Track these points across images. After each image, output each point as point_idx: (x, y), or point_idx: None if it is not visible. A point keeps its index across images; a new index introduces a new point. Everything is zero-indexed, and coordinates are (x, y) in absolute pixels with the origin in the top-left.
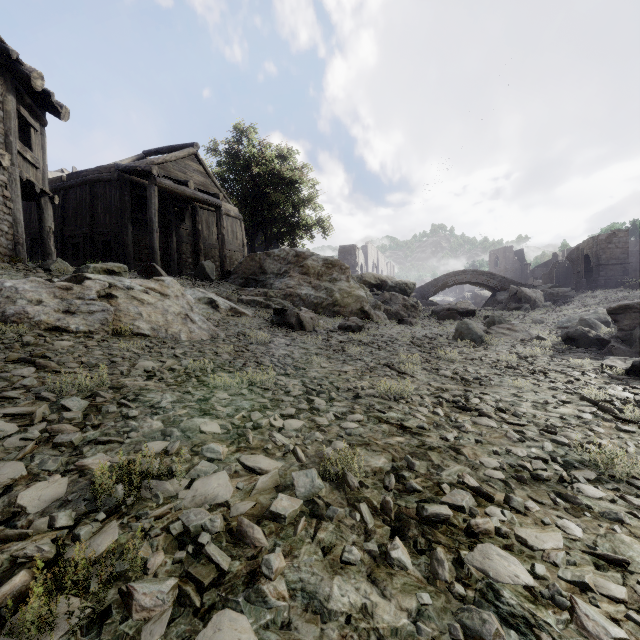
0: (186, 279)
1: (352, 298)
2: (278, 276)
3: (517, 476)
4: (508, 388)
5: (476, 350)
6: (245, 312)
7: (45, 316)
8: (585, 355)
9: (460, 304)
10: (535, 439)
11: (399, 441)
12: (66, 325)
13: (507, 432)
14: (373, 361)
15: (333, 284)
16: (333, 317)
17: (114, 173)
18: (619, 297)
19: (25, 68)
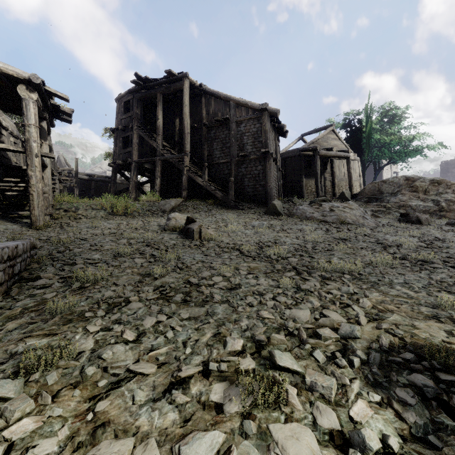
0: (336, 201)
1: None
2: (392, 194)
3: None
4: None
5: None
6: (380, 216)
7: (319, 217)
8: None
9: None
10: None
11: None
12: (326, 220)
13: None
14: None
15: (439, 196)
16: (439, 219)
17: (297, 153)
18: None
19: (282, 125)
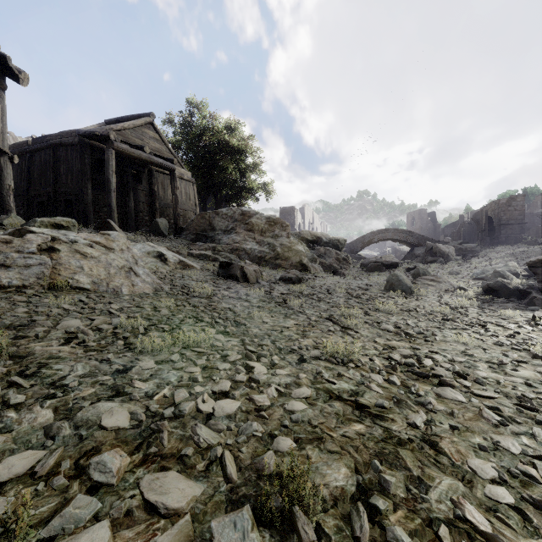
0: (141, 234)
1: (292, 252)
2: (226, 232)
3: (533, 500)
4: (455, 344)
5: (408, 301)
6: (193, 265)
7: None
8: (509, 305)
9: (385, 258)
10: (518, 421)
11: (358, 431)
12: None
13: (481, 410)
14: (314, 314)
15: (275, 240)
16: (275, 269)
17: (75, 137)
18: (519, 252)
19: None
